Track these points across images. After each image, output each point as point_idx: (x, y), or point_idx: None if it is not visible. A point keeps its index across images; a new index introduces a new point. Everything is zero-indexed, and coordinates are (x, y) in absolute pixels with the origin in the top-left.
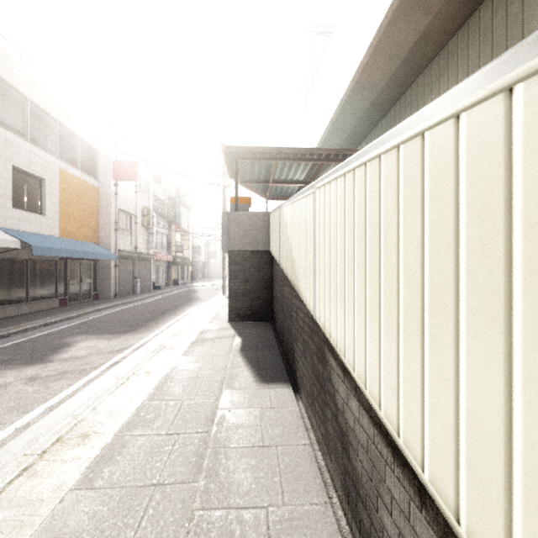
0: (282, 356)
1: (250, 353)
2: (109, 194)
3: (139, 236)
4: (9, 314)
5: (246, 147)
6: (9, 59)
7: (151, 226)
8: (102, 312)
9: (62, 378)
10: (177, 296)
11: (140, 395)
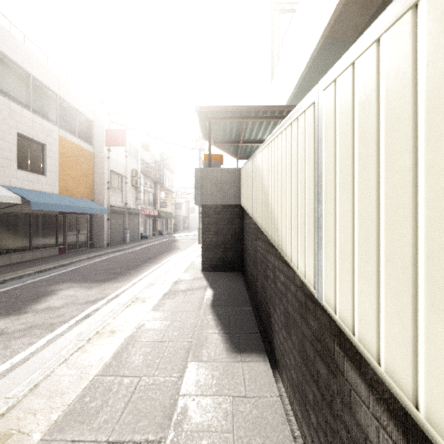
0: (254, 313)
1: (221, 309)
2: (103, 158)
3: (128, 194)
4: (14, 261)
5: (218, 107)
6: (14, 39)
7: (139, 185)
8: (93, 259)
9: (27, 334)
10: (160, 245)
11: (95, 366)
